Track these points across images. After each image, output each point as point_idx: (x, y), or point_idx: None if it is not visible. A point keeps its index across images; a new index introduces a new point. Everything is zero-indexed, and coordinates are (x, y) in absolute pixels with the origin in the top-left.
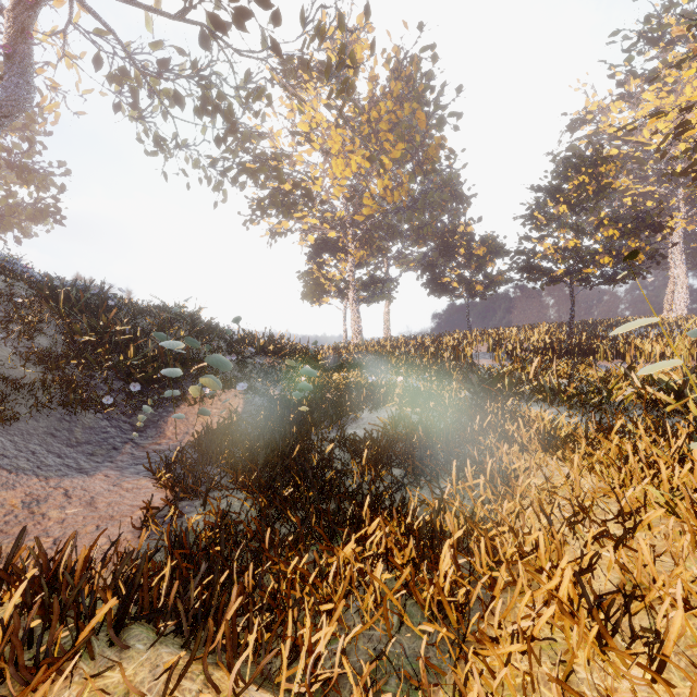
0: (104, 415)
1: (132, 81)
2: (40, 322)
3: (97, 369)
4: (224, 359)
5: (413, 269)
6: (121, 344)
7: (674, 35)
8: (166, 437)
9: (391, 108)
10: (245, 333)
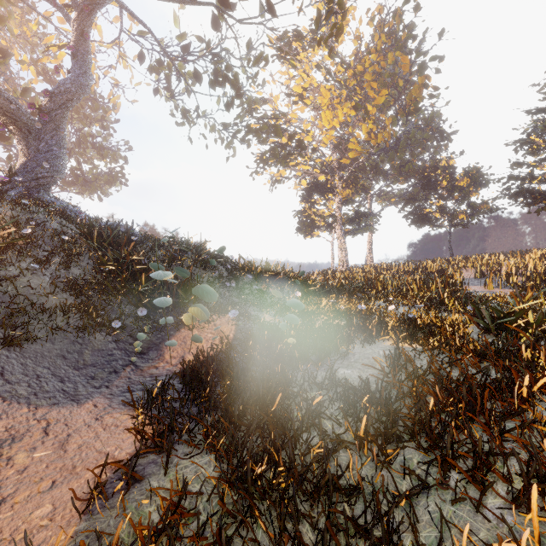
0: (113, 337)
1: (165, 69)
2: (78, 255)
3: (115, 295)
4: (210, 290)
5: (394, 204)
6: (136, 273)
7: None
8: (164, 360)
9: (375, 59)
10: (245, 262)
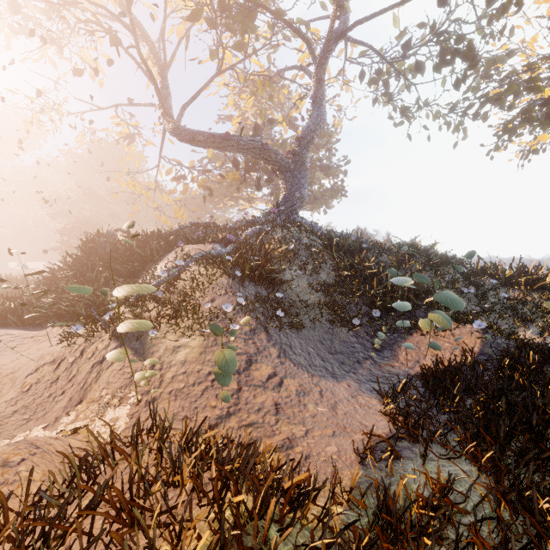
0: (353, 332)
1: (384, 75)
2: (322, 263)
3: (351, 296)
4: (454, 297)
5: None
6: (368, 277)
7: None
8: (398, 360)
9: None
10: (486, 264)
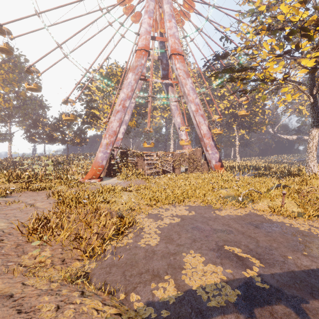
0: None
1: None
2: None
3: None
4: None
5: (24, 129)
6: None
7: None
8: None
9: (3, 73)
10: None
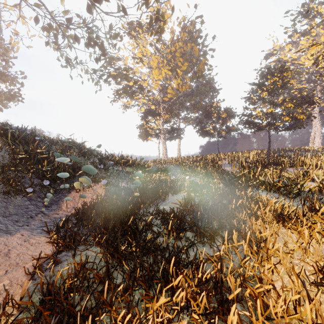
0: (27, 198)
1: (54, 30)
2: None
3: (26, 173)
4: (92, 168)
5: (191, 124)
6: (40, 159)
7: (315, 13)
8: (62, 209)
9: (181, 45)
10: (109, 154)
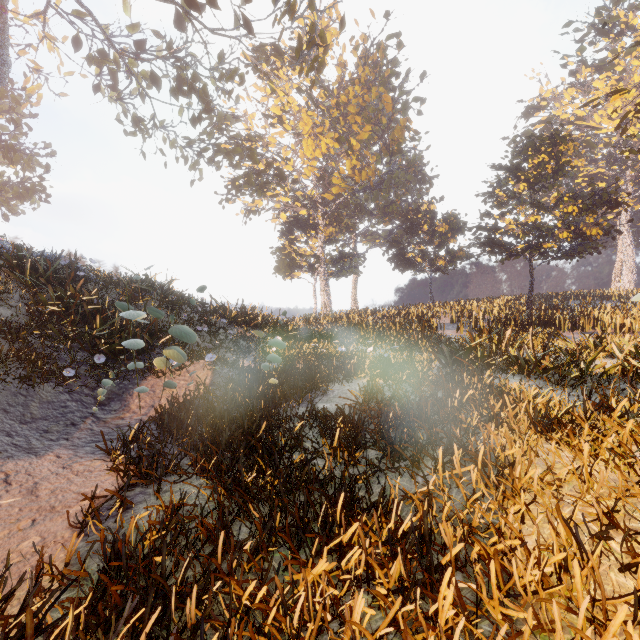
0: (64, 388)
1: (111, 63)
2: (5, 293)
3: (61, 340)
4: (189, 330)
5: (379, 245)
6: (88, 315)
7: (623, 26)
8: (130, 410)
9: (359, 92)
10: (218, 305)
